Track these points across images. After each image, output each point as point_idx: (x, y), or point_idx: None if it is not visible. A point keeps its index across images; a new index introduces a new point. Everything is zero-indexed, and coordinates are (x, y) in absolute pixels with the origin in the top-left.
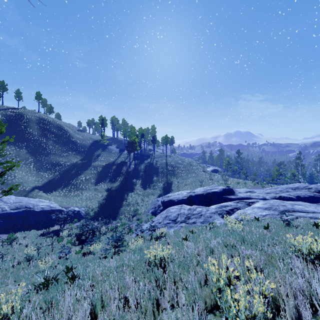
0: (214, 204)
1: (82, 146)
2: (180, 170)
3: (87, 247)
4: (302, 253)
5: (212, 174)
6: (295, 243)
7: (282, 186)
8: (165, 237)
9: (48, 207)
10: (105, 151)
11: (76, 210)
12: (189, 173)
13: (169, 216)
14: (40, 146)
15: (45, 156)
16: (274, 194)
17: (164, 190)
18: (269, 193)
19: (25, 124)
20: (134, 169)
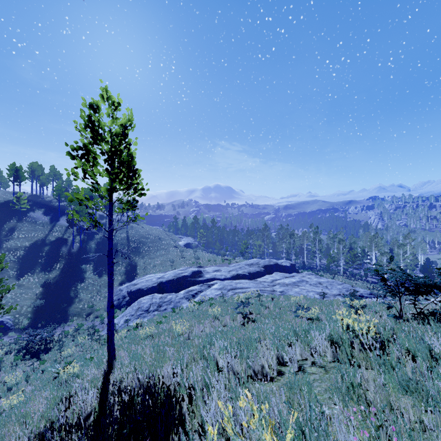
0: (184, 288)
1: None
2: (147, 247)
3: (48, 357)
4: (212, 315)
5: (184, 250)
6: (209, 311)
7: (243, 263)
8: (141, 326)
9: None
10: (24, 221)
11: None
12: (158, 250)
13: (141, 307)
14: None
15: None
16: (234, 272)
17: (127, 275)
18: (231, 271)
19: None
20: (81, 249)
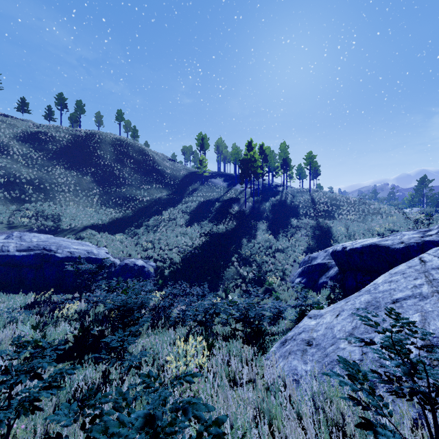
0: None
1: (171, 178)
2: (344, 211)
3: None
4: None
5: None
6: None
7: None
8: None
9: (84, 252)
10: (206, 185)
11: (138, 264)
12: (366, 215)
13: None
14: (111, 174)
15: (117, 187)
16: None
17: (316, 243)
18: None
19: (95, 145)
20: (253, 209)
